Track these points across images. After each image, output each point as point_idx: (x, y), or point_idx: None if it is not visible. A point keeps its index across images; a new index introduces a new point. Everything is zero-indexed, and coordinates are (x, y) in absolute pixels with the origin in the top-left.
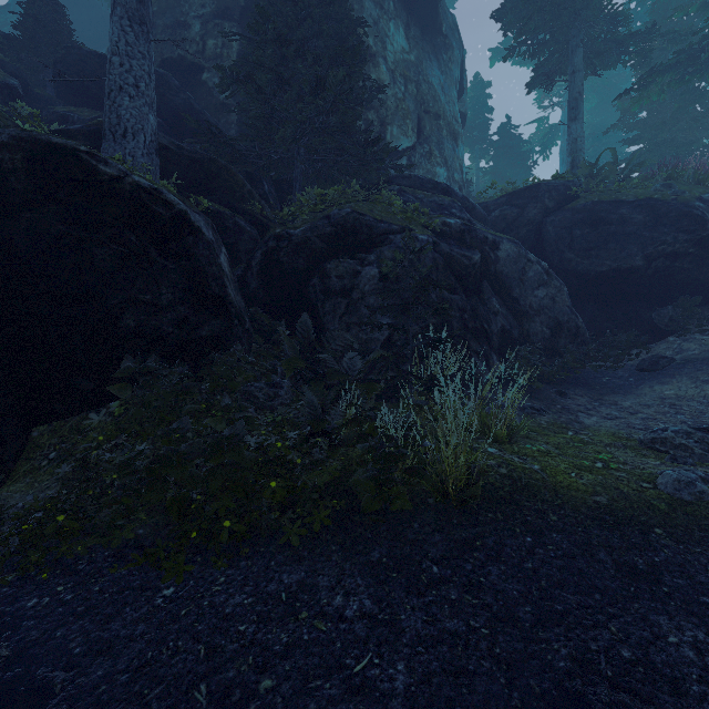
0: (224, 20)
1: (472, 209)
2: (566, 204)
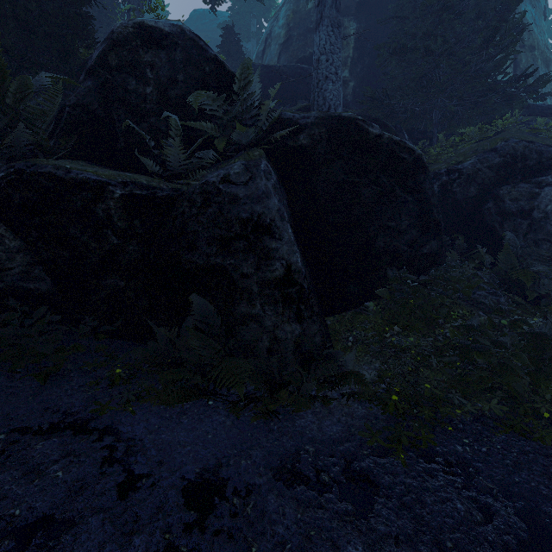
0: (343, 17)
1: None
2: None
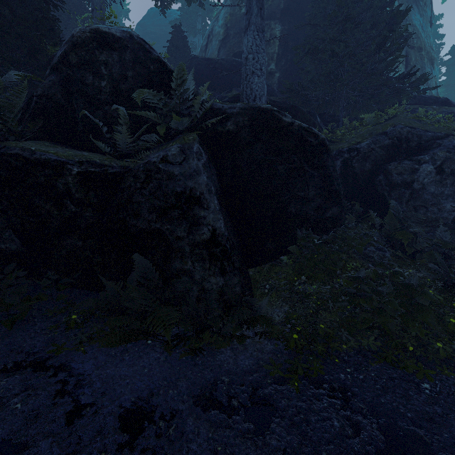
0: (271, 20)
1: None
2: None
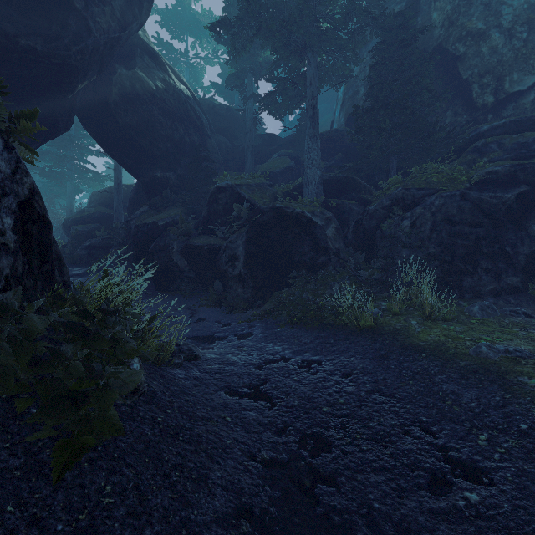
0: None
1: None
2: None
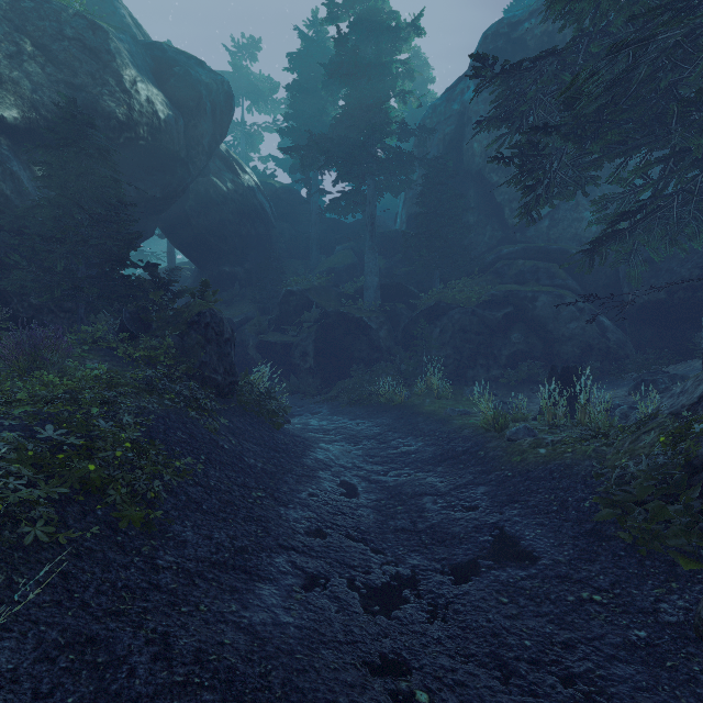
0: None
1: (571, 259)
2: None
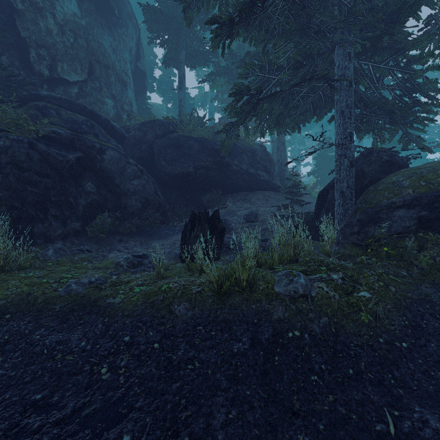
0: None
1: (113, 128)
2: (169, 134)
